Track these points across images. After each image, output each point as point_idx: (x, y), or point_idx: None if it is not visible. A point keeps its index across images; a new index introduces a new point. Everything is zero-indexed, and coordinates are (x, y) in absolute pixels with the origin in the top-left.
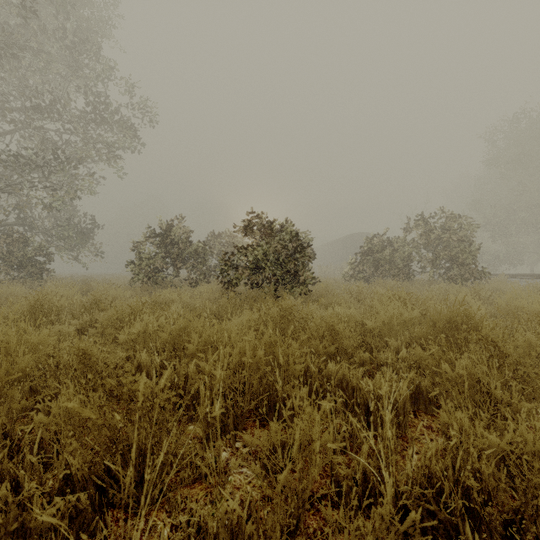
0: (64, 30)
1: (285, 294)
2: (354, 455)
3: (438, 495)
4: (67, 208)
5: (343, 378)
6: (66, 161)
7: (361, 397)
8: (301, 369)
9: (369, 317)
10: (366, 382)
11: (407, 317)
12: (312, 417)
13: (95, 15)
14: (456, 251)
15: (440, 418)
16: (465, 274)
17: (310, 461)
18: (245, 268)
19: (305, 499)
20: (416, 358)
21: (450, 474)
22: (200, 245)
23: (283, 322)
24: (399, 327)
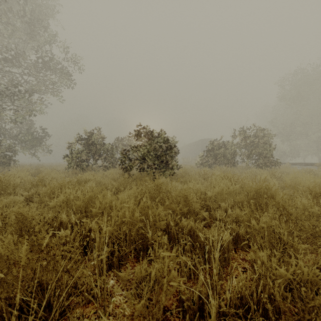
0: (24, 11)
1: (157, 175)
2: (190, 288)
3: (247, 311)
4: (27, 122)
5: (191, 229)
6: (25, 93)
7: (201, 241)
8: (164, 224)
9: (210, 189)
10: (206, 231)
11: (232, 189)
12: (164, 260)
13: (45, 3)
14: (262, 149)
15: (250, 255)
16: (266, 163)
17: (162, 290)
18: (136, 159)
19: (157, 318)
20: (236, 215)
21: (255, 297)
22: (109, 145)
23: (155, 193)
24: (227, 195)
